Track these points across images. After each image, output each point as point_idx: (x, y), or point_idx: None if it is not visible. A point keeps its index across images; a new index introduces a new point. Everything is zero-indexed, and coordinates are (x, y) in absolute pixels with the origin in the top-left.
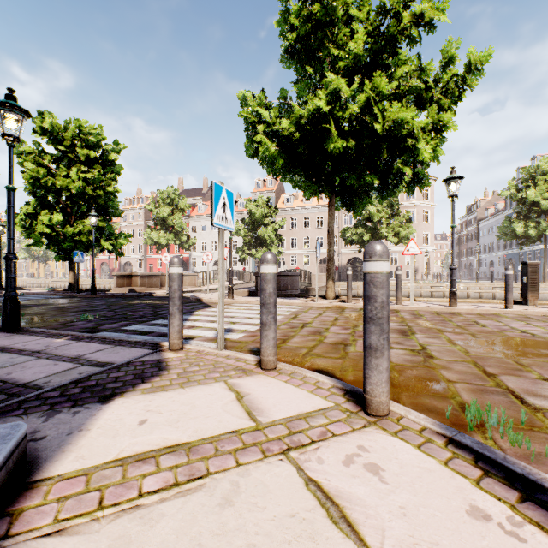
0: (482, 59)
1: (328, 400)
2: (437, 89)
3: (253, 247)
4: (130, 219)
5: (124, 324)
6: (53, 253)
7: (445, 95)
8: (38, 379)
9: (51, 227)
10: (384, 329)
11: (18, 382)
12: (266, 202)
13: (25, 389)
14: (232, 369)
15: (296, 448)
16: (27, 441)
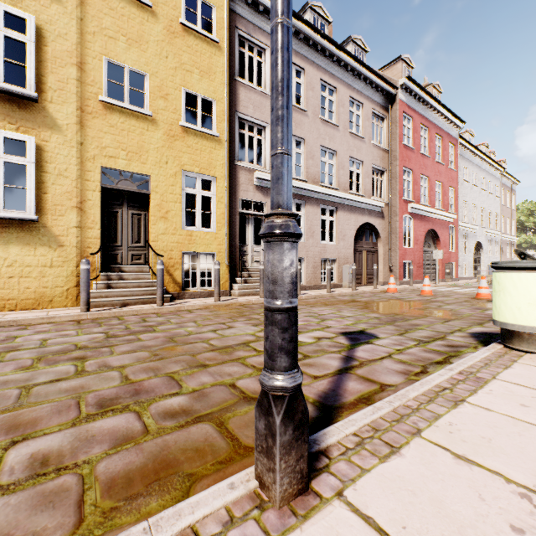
0: None
1: None
2: None
3: None
4: None
5: None
6: None
7: None
8: None
9: None
10: None
11: None
12: None
13: None
14: None
15: None
16: None
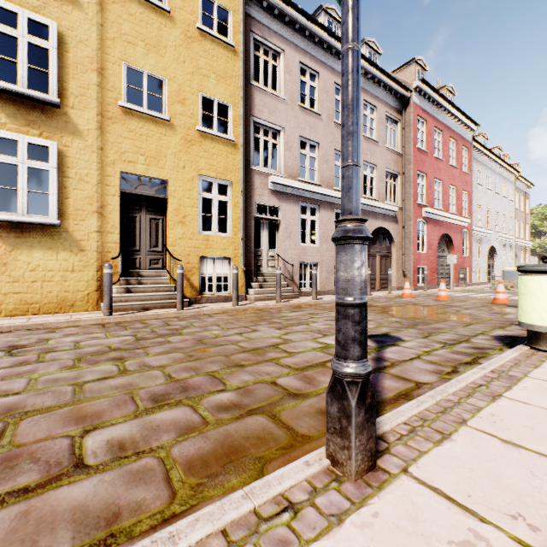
0: None
1: None
2: None
3: None
4: None
5: None
6: None
7: None
8: None
9: None
10: None
11: None
12: None
13: None
14: None
15: None
16: None
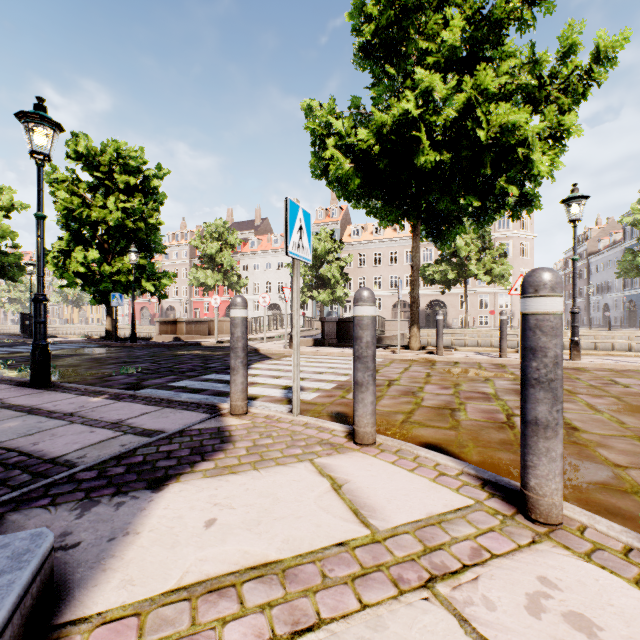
0: (615, 45)
1: (462, 494)
2: (552, 86)
3: (314, 289)
4: (173, 257)
5: (171, 380)
6: (88, 297)
7: (564, 93)
8: (70, 452)
9: (87, 265)
10: (557, 396)
11: (46, 456)
12: (330, 235)
13: (54, 466)
14: (316, 443)
15: (443, 577)
16: (55, 549)
